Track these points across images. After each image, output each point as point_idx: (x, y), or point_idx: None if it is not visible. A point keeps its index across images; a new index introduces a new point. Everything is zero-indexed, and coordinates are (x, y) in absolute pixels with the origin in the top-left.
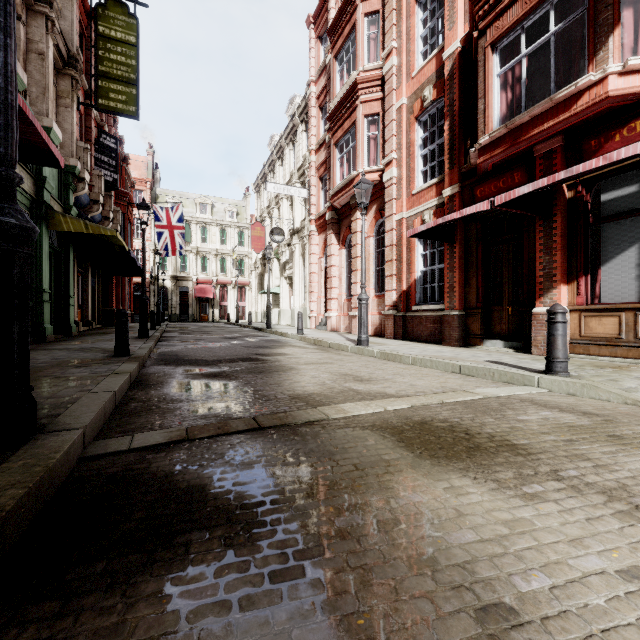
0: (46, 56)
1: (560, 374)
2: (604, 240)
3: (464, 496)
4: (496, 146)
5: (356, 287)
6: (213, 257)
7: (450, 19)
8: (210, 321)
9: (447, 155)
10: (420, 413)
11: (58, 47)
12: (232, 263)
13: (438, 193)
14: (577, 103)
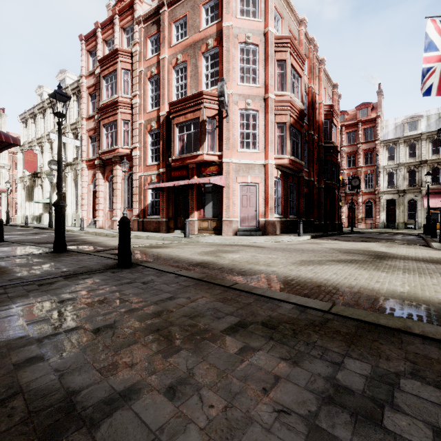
0: None
1: (187, 237)
2: (206, 199)
3: (157, 250)
4: (177, 161)
5: (116, 205)
6: None
7: (162, 100)
8: None
9: (161, 155)
10: (151, 245)
11: None
12: None
13: (158, 169)
14: (197, 158)
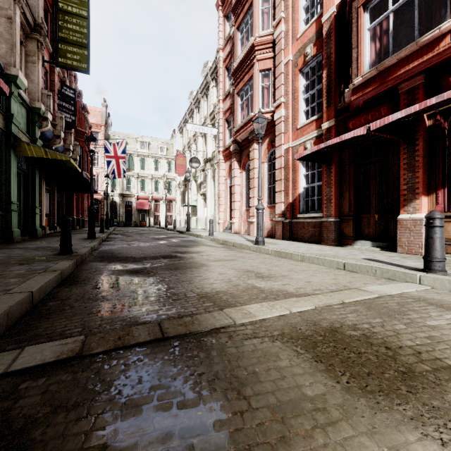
0: (14, 20)
1: (439, 272)
2: None
3: None
4: (367, 85)
5: (253, 200)
6: (149, 180)
7: None
8: (147, 226)
9: (325, 97)
10: (326, 316)
11: (25, 16)
12: (163, 184)
13: (317, 127)
14: (440, 45)
